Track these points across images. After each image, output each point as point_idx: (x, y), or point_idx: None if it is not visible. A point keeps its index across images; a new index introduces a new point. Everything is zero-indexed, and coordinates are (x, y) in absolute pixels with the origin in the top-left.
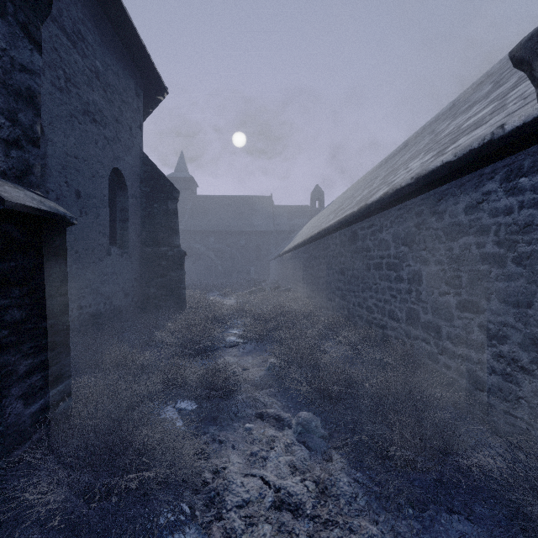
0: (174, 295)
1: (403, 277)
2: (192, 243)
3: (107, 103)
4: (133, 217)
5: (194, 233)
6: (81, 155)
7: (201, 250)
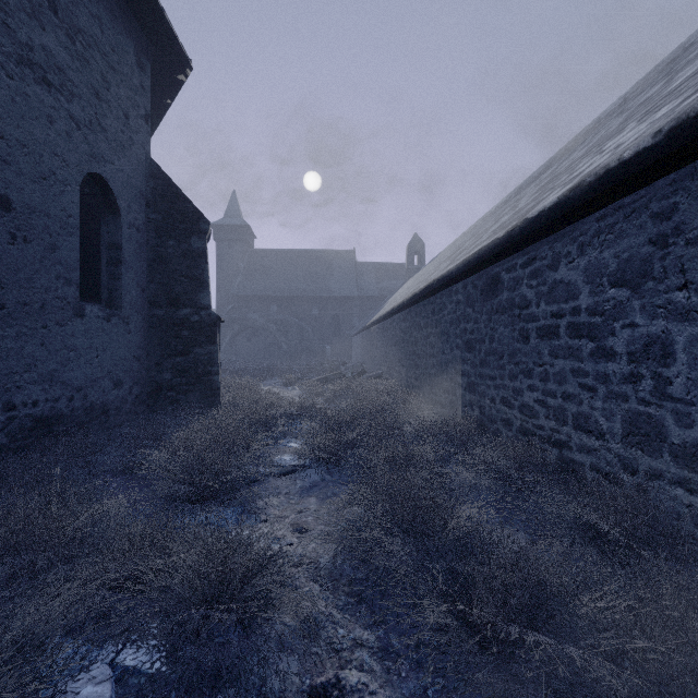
0: (201, 384)
1: (614, 350)
2: (248, 313)
3: (75, 61)
4: (131, 259)
5: (250, 299)
6: (12, 135)
7: (258, 323)
